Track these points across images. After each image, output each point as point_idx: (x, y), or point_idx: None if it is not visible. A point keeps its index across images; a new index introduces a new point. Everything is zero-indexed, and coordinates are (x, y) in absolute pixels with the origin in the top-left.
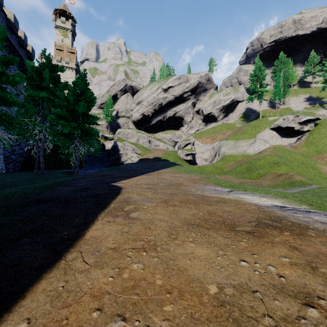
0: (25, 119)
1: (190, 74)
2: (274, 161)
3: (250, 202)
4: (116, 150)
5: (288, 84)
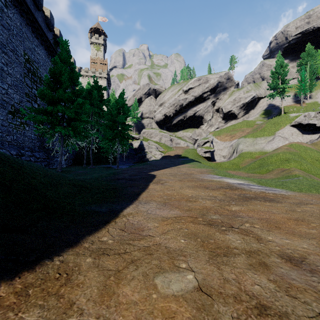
0: (90, 131)
1: (210, 74)
2: (285, 158)
3: (226, 181)
4: (142, 149)
5: (318, 76)
